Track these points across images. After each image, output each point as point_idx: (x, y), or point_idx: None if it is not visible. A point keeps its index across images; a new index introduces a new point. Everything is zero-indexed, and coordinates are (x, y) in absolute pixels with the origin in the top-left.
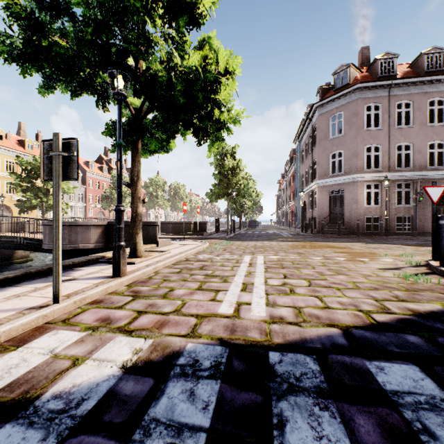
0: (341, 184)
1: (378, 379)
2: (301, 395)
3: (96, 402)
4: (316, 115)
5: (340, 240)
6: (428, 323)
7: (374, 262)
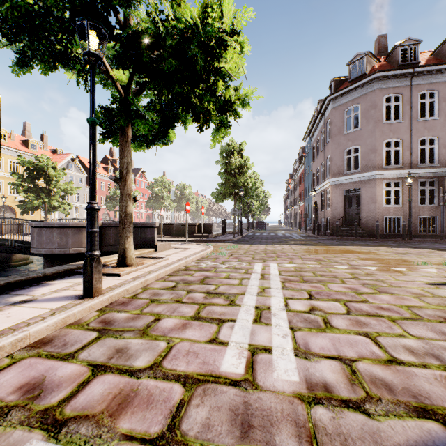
0: (357, 182)
1: None
2: None
3: None
4: (329, 109)
5: (359, 243)
6: None
7: (416, 273)
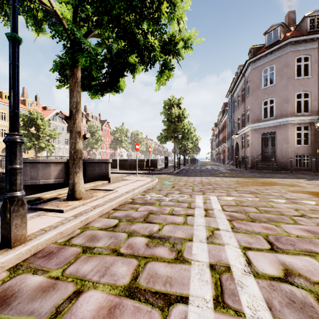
0: (273, 126)
1: None
2: None
3: None
4: (249, 70)
5: (278, 176)
6: None
7: None
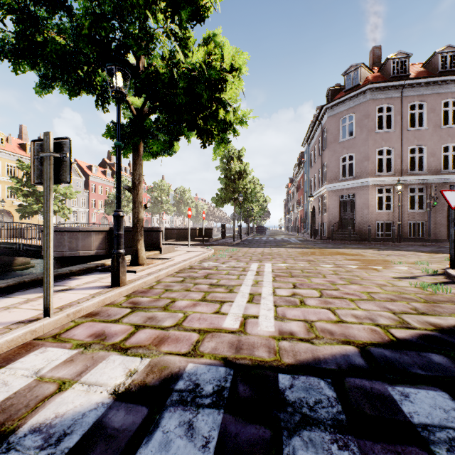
0: (352, 188)
1: (403, 409)
2: (316, 429)
3: (79, 437)
4: (326, 117)
5: (351, 246)
6: (453, 340)
7: (389, 270)
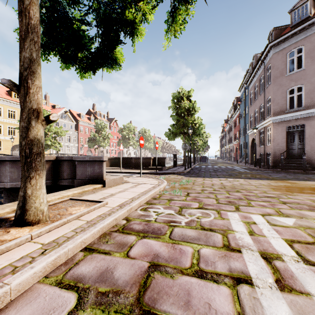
0: (301, 118)
1: None
2: None
3: None
4: (271, 54)
5: None
6: None
7: None
